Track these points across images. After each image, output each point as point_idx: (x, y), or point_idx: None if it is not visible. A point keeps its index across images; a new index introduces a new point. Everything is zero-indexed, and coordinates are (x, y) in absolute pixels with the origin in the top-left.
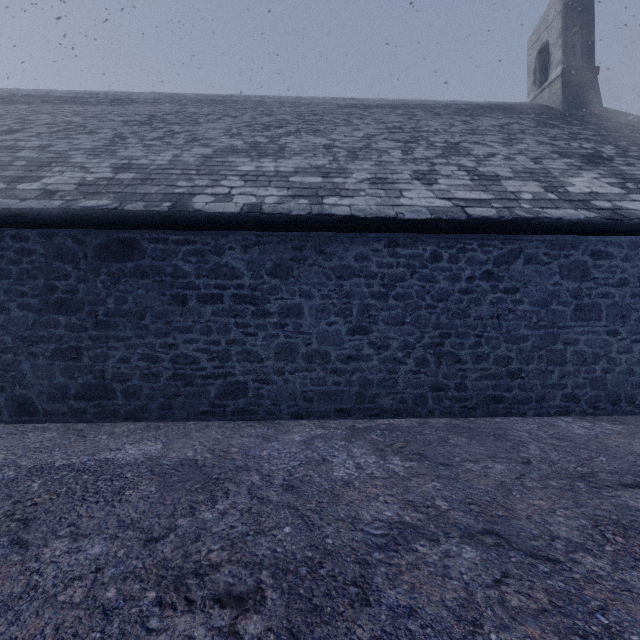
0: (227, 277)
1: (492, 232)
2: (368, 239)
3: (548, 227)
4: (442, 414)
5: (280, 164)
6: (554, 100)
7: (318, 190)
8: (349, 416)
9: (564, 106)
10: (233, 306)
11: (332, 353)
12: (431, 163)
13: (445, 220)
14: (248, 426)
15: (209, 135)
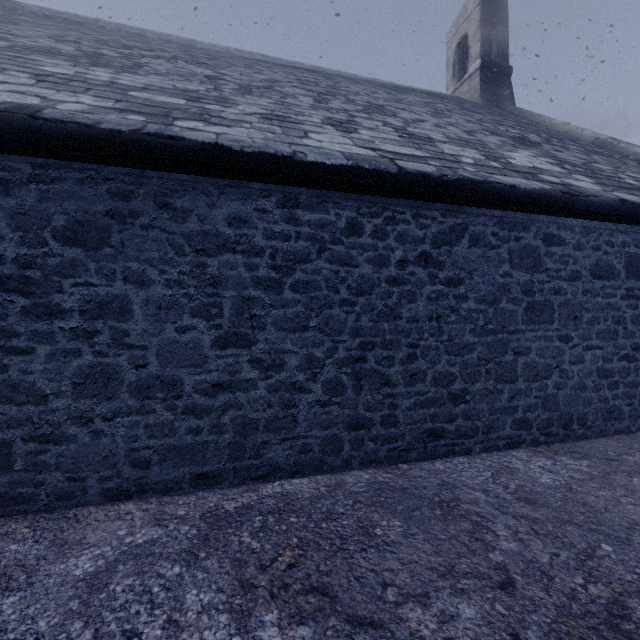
0: None
1: (430, 198)
2: (250, 191)
3: (499, 196)
4: (363, 463)
5: (123, 77)
6: (473, 94)
7: (172, 110)
8: (217, 483)
9: (482, 101)
10: None
11: (186, 380)
12: (350, 114)
13: (368, 170)
14: None
15: (19, 32)
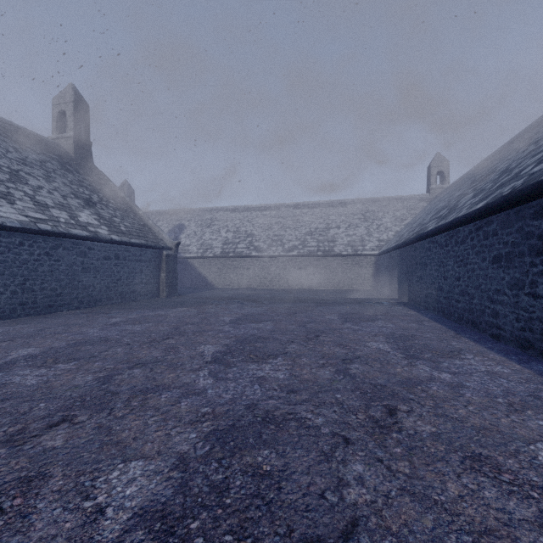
0: None
1: (49, 236)
2: None
3: (73, 237)
4: (25, 315)
5: None
6: (70, 149)
7: None
8: None
9: (75, 155)
10: None
11: None
12: (7, 186)
13: (28, 229)
14: None
15: None
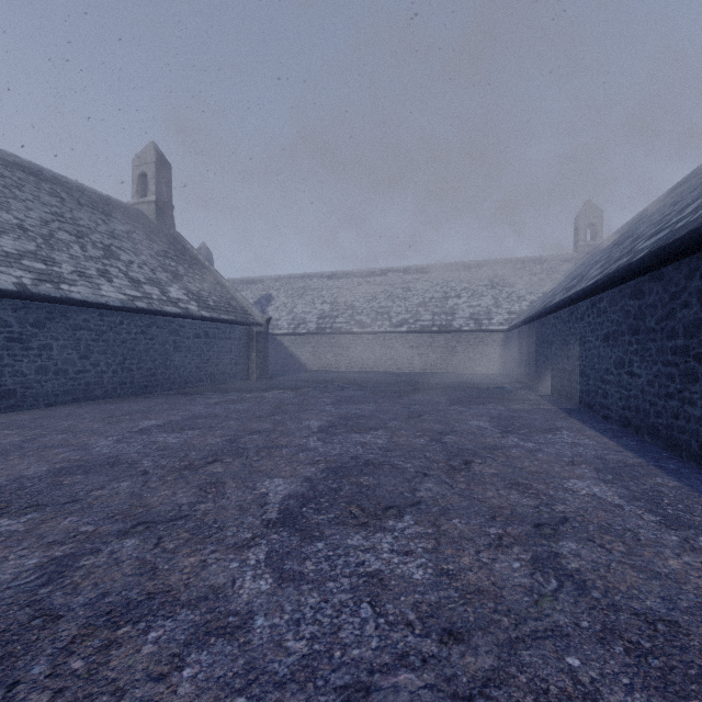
0: (2, 326)
1: (145, 314)
2: (89, 311)
3: (166, 314)
4: (124, 395)
5: (0, 243)
6: (151, 214)
7: (51, 277)
8: (80, 401)
9: (157, 222)
10: (6, 344)
11: (70, 369)
12: (103, 263)
13: (128, 307)
14: (26, 412)
15: None
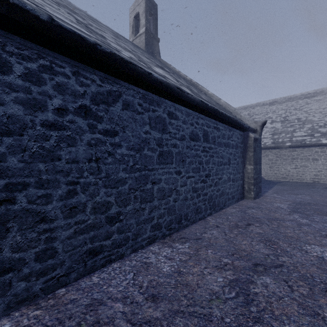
0: None
1: (90, 63)
2: None
3: (142, 78)
4: (11, 307)
5: None
6: (142, 44)
7: None
8: None
9: (146, 49)
10: None
11: None
12: None
13: (7, 2)
14: None
15: None
